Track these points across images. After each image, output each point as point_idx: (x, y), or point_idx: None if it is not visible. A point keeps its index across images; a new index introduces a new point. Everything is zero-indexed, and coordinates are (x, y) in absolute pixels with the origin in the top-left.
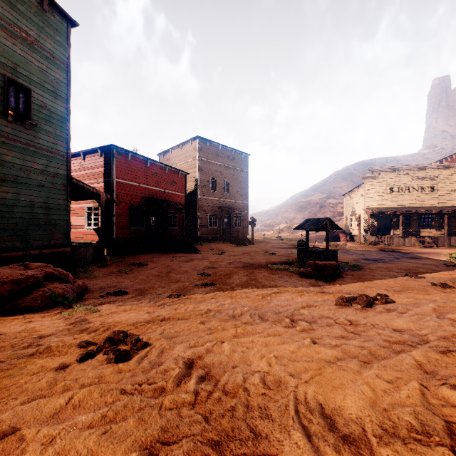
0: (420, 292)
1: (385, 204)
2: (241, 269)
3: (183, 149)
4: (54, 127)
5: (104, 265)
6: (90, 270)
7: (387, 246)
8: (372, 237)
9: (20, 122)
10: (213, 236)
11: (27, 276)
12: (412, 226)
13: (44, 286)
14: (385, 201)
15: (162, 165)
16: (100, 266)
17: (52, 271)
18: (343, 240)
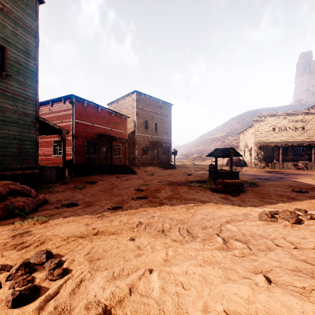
0: (309, 204)
1: (269, 140)
2: (167, 186)
3: (125, 100)
4: (25, 78)
5: (65, 183)
6: (53, 186)
7: (271, 169)
8: (260, 163)
9: None
10: (146, 162)
11: None
12: (288, 155)
13: (7, 199)
14: (269, 138)
15: (110, 111)
16: (62, 183)
17: (16, 187)
18: (239, 165)
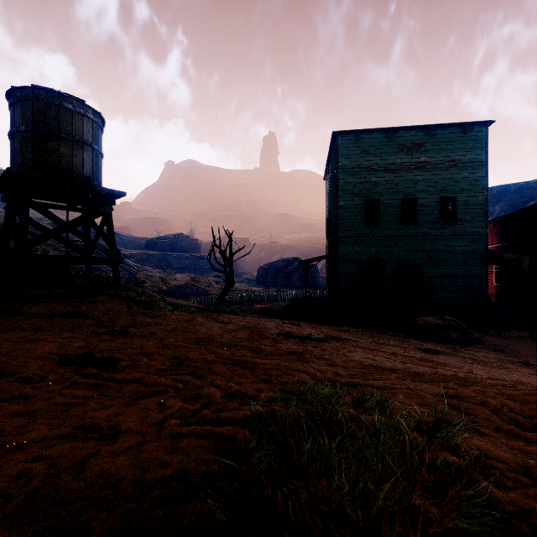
0: None
1: None
2: None
3: None
4: (473, 216)
5: (523, 329)
6: (502, 330)
7: None
8: None
9: (448, 223)
10: None
11: (436, 323)
12: None
13: (445, 331)
14: None
15: None
16: (518, 329)
17: (453, 323)
18: None
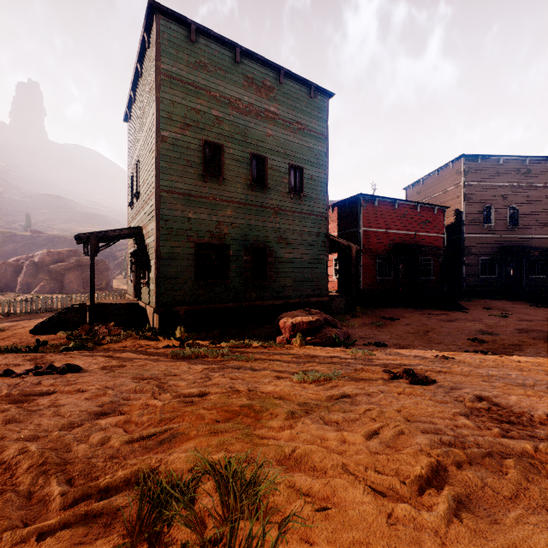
0: None
1: None
2: (540, 341)
3: (439, 176)
4: (317, 194)
5: (355, 316)
6: (344, 319)
7: None
8: None
9: (297, 197)
10: (488, 289)
11: (315, 319)
12: None
13: (324, 328)
14: None
15: (412, 204)
16: (352, 316)
17: (326, 317)
18: None
